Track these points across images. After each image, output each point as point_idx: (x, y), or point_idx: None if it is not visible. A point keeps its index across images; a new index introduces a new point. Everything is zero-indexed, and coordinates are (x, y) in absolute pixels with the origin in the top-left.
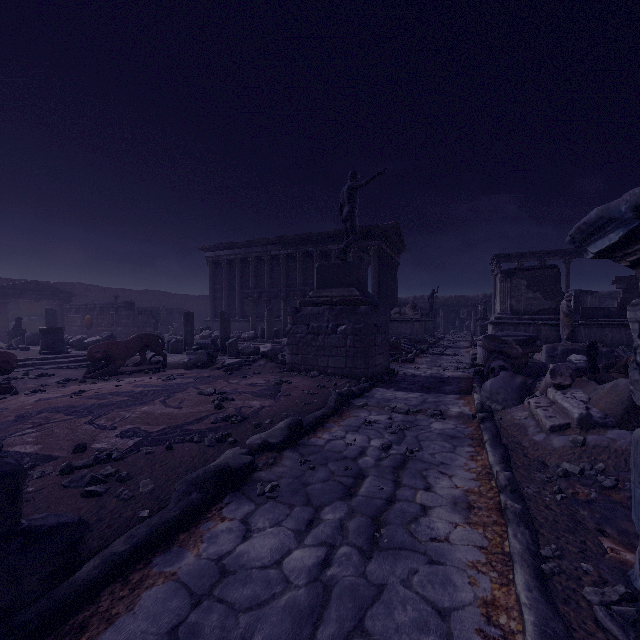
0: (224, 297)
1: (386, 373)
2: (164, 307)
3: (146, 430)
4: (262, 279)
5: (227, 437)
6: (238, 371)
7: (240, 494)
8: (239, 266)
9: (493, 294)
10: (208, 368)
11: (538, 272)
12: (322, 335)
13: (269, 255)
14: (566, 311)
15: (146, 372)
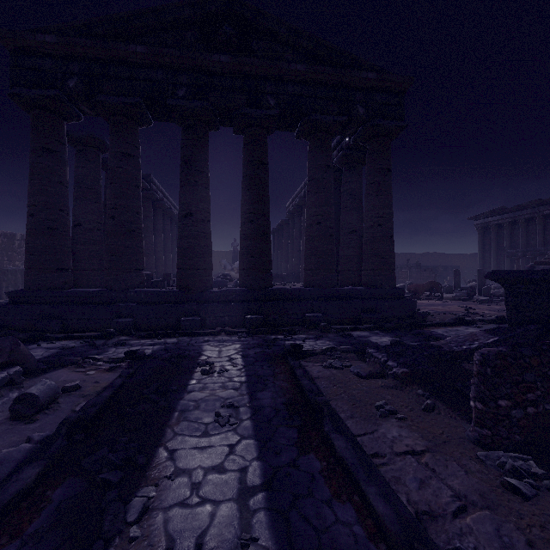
0: (492, 256)
1: None
2: (440, 265)
3: (436, 310)
4: (533, 237)
5: (466, 316)
6: (486, 303)
7: (467, 326)
8: (507, 228)
9: None
10: (467, 301)
11: None
12: None
13: (541, 215)
14: None
15: (432, 299)
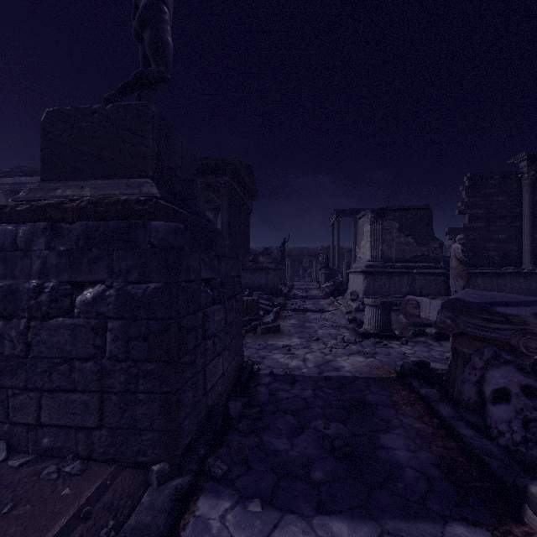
0: None
1: (236, 380)
2: None
3: None
4: None
5: None
6: None
7: None
8: None
9: (331, 245)
10: None
11: (410, 213)
12: (20, 319)
13: None
14: (463, 257)
15: None
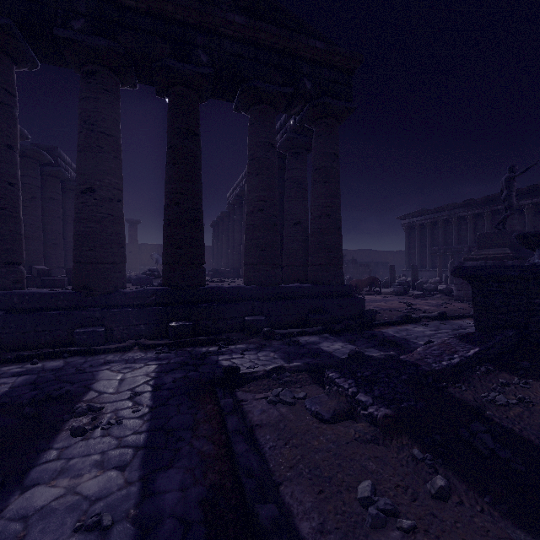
0: (416, 252)
1: None
2: (372, 261)
3: (381, 307)
4: (450, 237)
5: (411, 312)
6: (421, 298)
7: (414, 324)
8: (429, 228)
9: None
10: (404, 296)
11: None
12: None
13: (456, 217)
14: None
15: (372, 294)
